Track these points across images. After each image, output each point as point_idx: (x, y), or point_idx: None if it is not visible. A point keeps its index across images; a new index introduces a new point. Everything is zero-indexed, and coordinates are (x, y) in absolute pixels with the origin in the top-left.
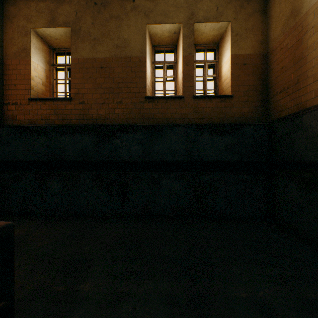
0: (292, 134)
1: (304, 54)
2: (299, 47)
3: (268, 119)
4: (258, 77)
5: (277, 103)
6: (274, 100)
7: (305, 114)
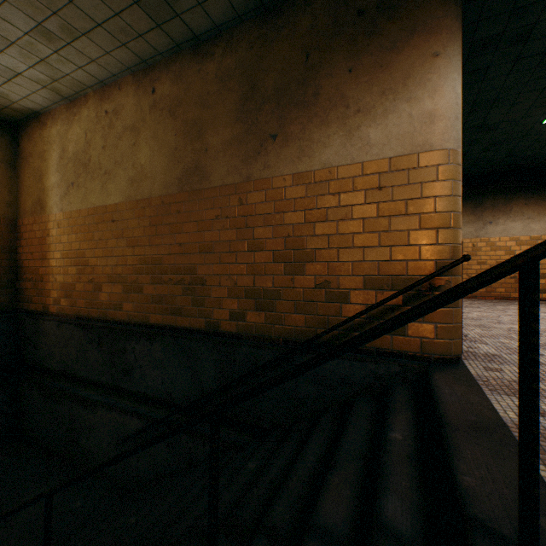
0: (37, 336)
1: (48, 256)
2: (45, 245)
3: (19, 305)
4: (4, 248)
5: (28, 291)
6: (25, 285)
7: (46, 320)
